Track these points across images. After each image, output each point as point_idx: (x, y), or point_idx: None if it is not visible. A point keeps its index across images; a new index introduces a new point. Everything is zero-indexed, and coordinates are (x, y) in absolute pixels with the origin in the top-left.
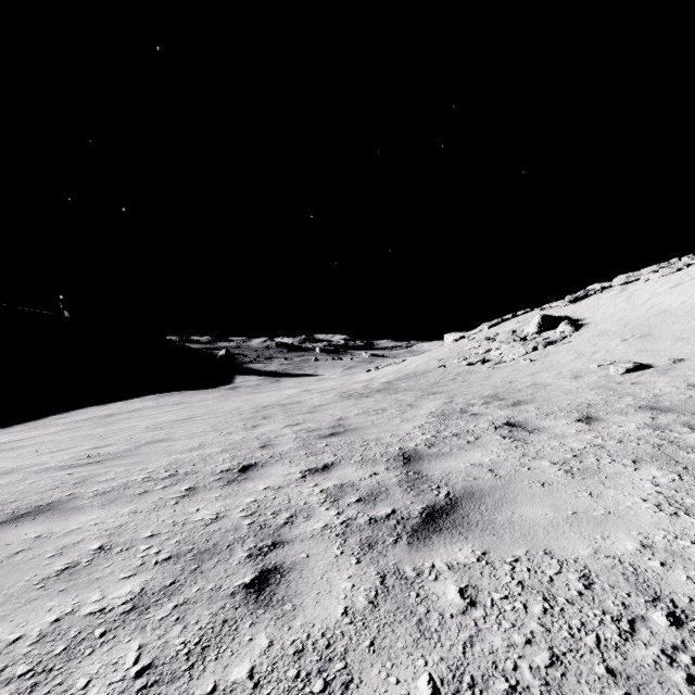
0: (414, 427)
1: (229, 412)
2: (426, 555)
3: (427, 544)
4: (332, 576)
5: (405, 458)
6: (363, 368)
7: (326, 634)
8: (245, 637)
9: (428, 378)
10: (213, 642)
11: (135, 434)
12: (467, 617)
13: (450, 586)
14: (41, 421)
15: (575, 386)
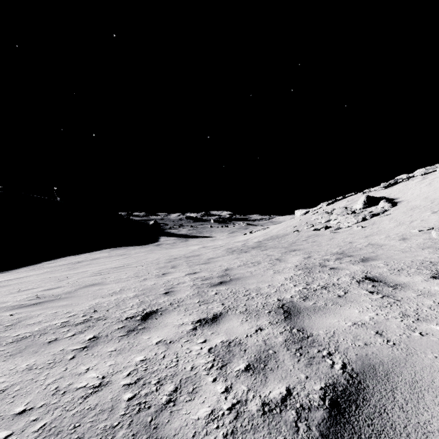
0: (285, 278)
1: (151, 262)
2: None
3: None
4: None
5: (285, 311)
6: (241, 232)
7: None
8: None
9: (287, 239)
10: None
11: (82, 278)
12: None
13: None
14: (38, 265)
15: (406, 246)
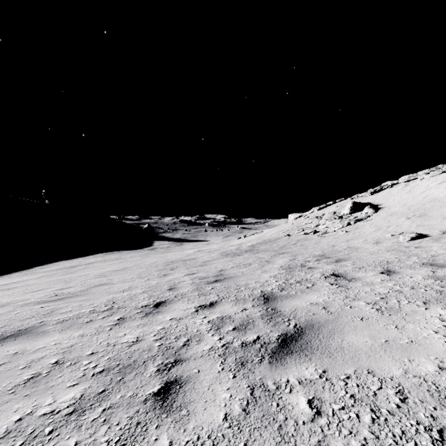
0: (270, 276)
1: (149, 265)
2: (282, 372)
3: (283, 363)
4: (216, 387)
5: (265, 298)
6: (236, 236)
7: (211, 436)
8: (152, 438)
9: (278, 243)
10: (129, 441)
11: (87, 280)
12: (315, 424)
13: (301, 398)
14: (30, 270)
15: (376, 248)
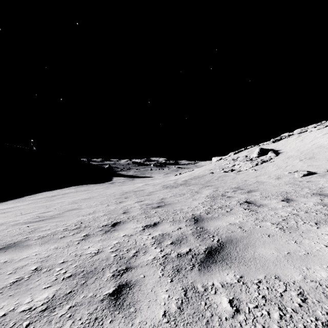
0: (199, 203)
1: (109, 194)
2: (209, 277)
3: (209, 270)
4: (157, 289)
5: (195, 220)
6: (173, 174)
7: None
8: None
9: (205, 178)
10: None
11: (63, 206)
12: (235, 320)
13: (223, 298)
14: (22, 199)
15: (278, 182)
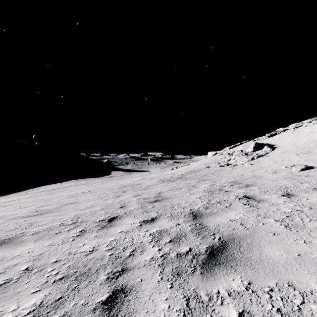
0: (196, 197)
1: (107, 188)
2: (213, 283)
3: (212, 274)
4: (156, 297)
5: (193, 215)
6: (170, 168)
7: None
8: None
9: (201, 172)
10: None
11: (62, 199)
12: None
13: (232, 311)
14: (24, 192)
15: (275, 177)
